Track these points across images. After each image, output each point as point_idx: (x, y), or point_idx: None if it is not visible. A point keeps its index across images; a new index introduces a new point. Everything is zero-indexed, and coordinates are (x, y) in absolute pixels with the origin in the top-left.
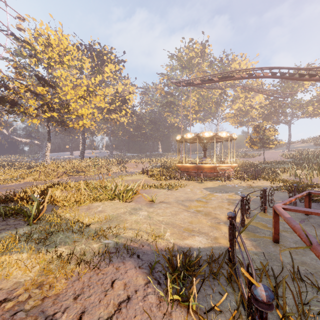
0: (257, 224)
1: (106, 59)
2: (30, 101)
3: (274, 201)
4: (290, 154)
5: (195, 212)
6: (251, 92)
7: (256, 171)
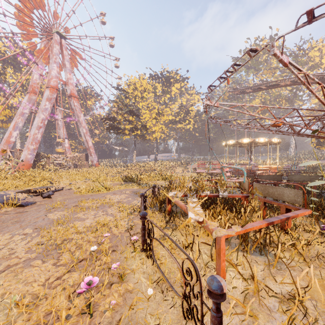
0: None
1: (172, 81)
2: (126, 126)
3: None
4: None
5: None
6: None
7: (285, 171)
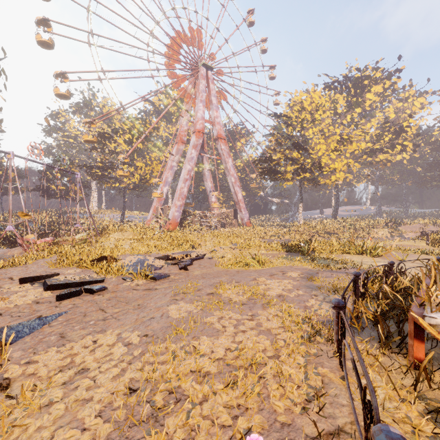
0: None
1: (367, 84)
2: (288, 168)
3: None
4: None
5: None
6: None
7: None
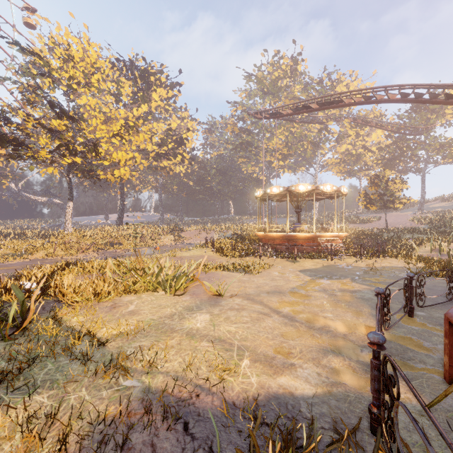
0: (403, 341)
1: (154, 81)
2: (42, 141)
3: (425, 297)
4: (425, 217)
5: (290, 314)
6: (366, 127)
7: (379, 243)
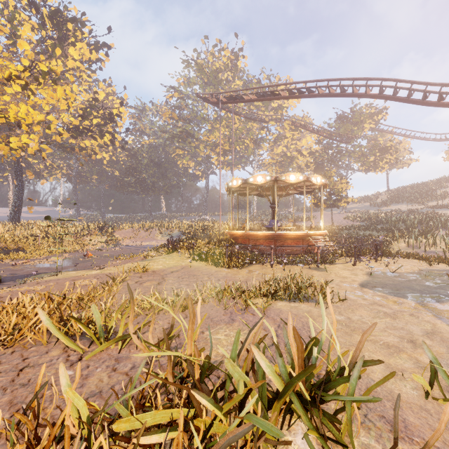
0: None
1: (72, 31)
2: None
3: None
4: (356, 216)
5: None
6: (300, 132)
7: (381, 242)
